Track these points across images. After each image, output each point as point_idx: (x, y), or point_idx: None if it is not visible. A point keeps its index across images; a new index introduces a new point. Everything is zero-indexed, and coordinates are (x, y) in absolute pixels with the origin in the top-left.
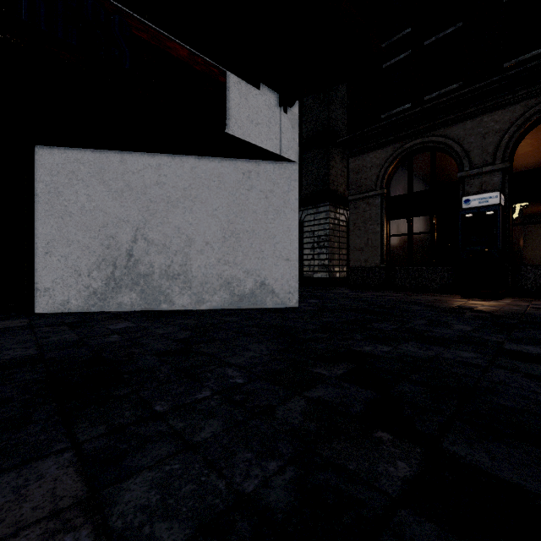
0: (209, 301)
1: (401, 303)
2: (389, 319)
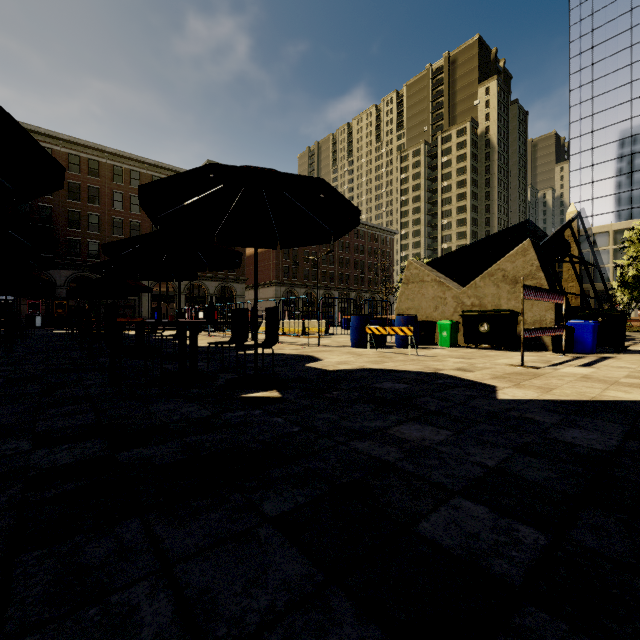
0: None
1: None
2: None
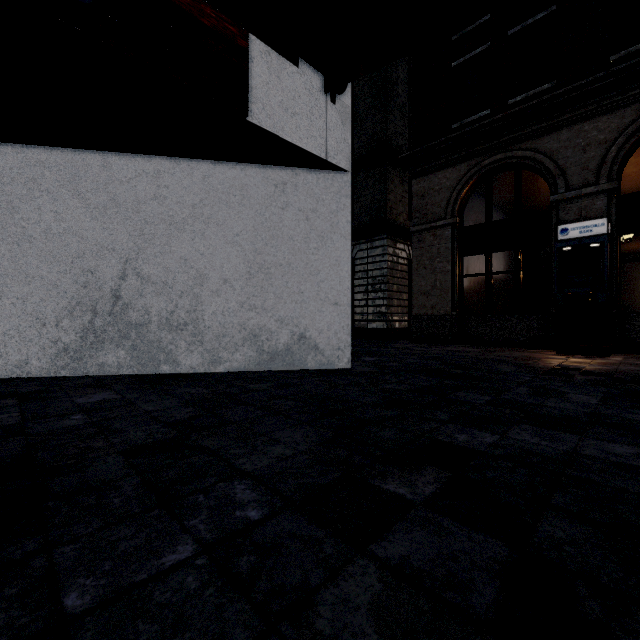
0: (228, 360)
1: (484, 361)
2: (476, 386)
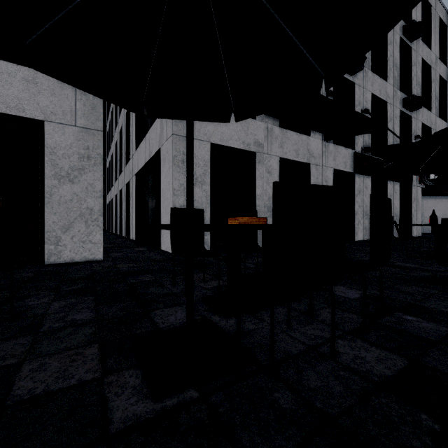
0: None
1: None
2: None
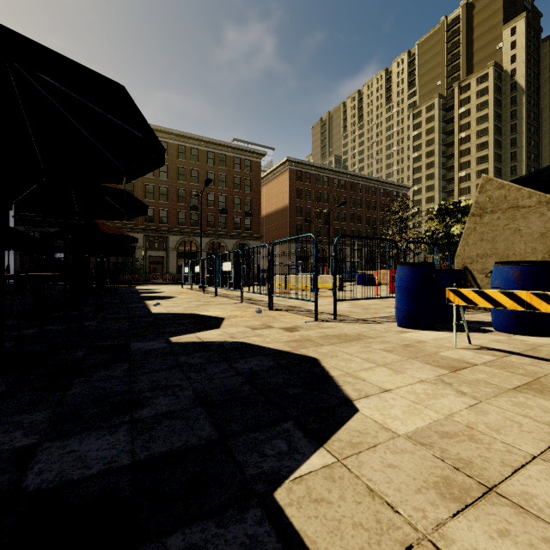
0: None
1: None
2: None
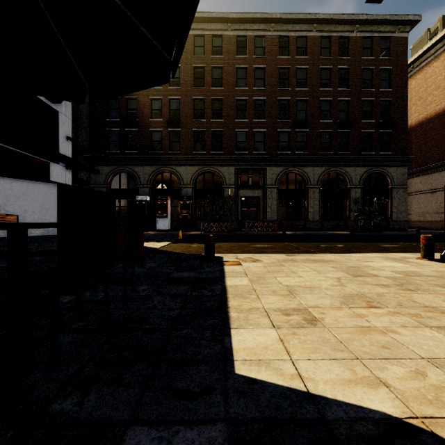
0: (34, 233)
1: None
2: None
